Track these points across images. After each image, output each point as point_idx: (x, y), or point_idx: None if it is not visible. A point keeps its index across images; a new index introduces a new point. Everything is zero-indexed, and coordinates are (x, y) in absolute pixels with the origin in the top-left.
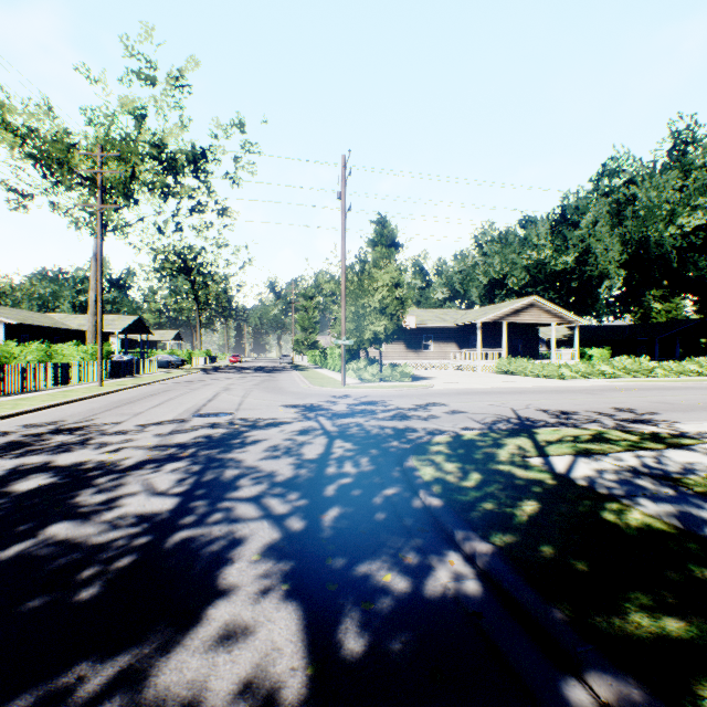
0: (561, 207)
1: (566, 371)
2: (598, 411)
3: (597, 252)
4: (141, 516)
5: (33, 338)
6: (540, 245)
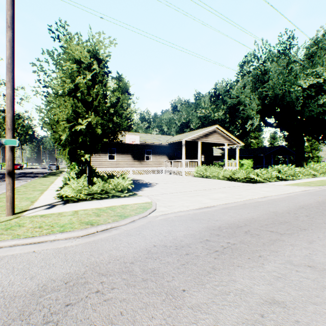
0: (215, 88)
1: (254, 177)
2: None
3: (246, 103)
4: None
5: None
6: (206, 107)
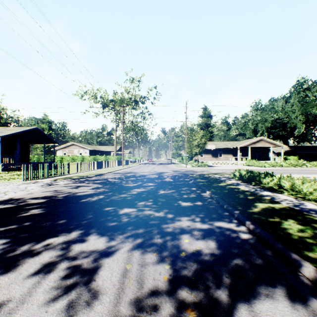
0: (289, 93)
1: (266, 164)
2: None
3: (292, 118)
4: (154, 177)
5: (94, 154)
6: (278, 111)
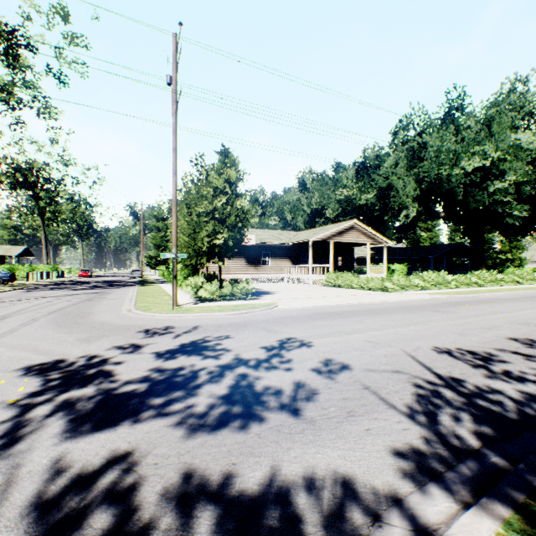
0: (363, 157)
1: (389, 285)
2: (511, 349)
3: (398, 187)
4: None
5: None
6: (349, 185)
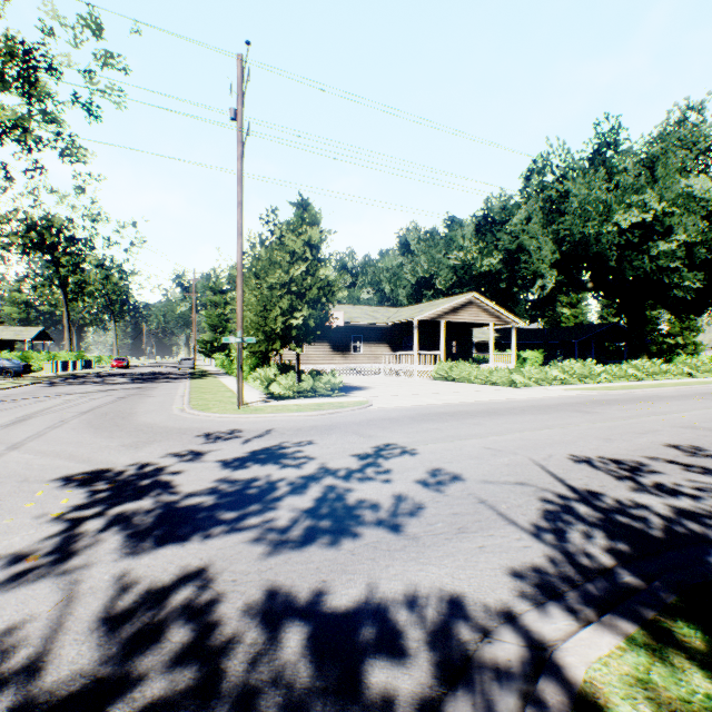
0: (485, 209)
1: (519, 378)
2: (668, 458)
3: (531, 249)
4: None
5: None
6: (466, 246)
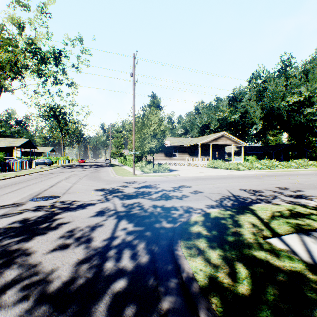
0: (233, 93)
1: (240, 167)
2: (271, 189)
3: (250, 112)
4: None
5: None
6: (224, 110)
